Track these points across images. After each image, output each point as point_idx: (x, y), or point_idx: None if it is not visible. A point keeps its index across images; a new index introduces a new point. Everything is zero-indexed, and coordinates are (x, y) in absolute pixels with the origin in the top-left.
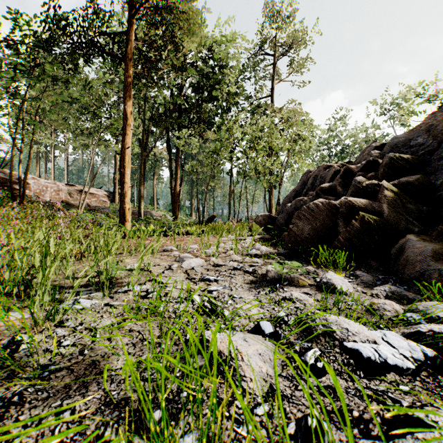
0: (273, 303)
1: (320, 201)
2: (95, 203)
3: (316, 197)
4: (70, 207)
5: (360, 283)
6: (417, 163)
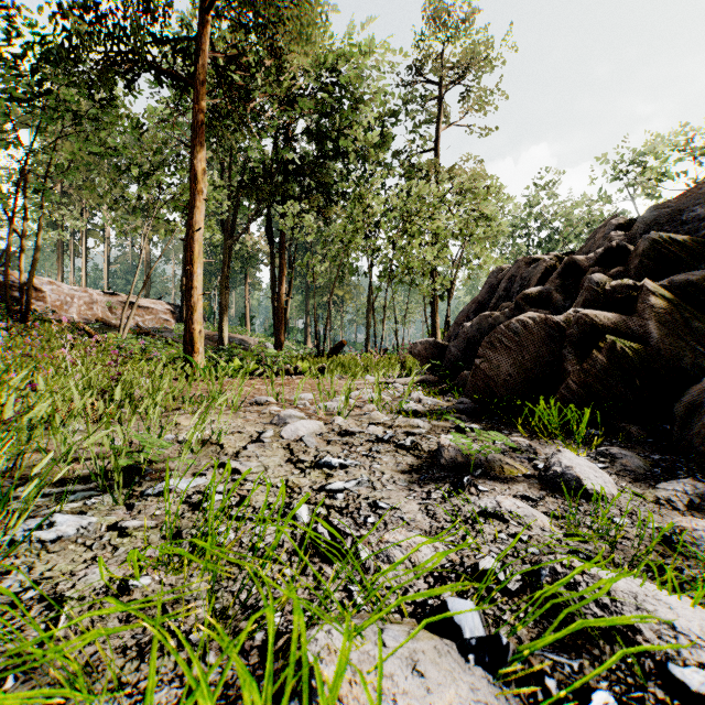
0: (462, 523)
1: (530, 316)
2: (151, 324)
3: (516, 311)
4: (109, 329)
5: (621, 472)
6: (701, 250)
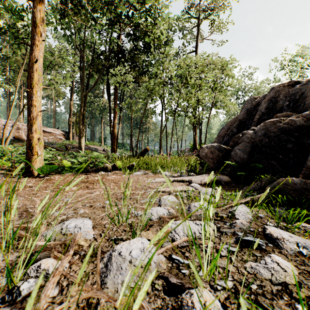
0: None
1: None
2: (52, 140)
3: None
4: (19, 142)
5: None
6: None
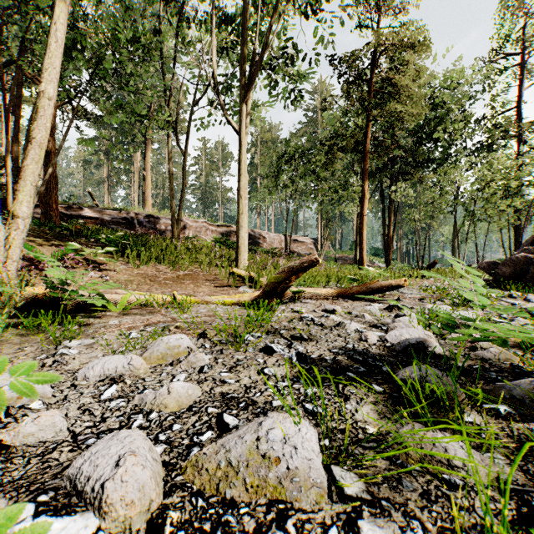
0: None
1: (519, 255)
2: (304, 251)
3: None
4: (298, 255)
5: None
6: None
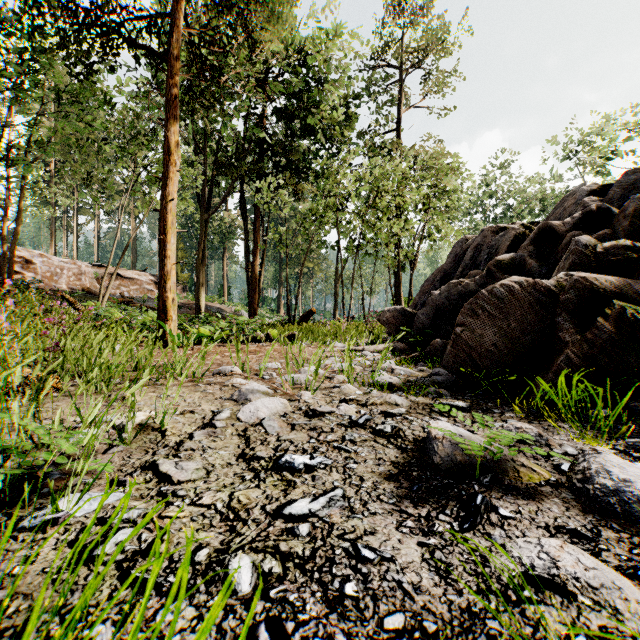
0: (499, 598)
1: (516, 280)
2: (135, 293)
3: (488, 278)
4: (94, 298)
5: None
6: None
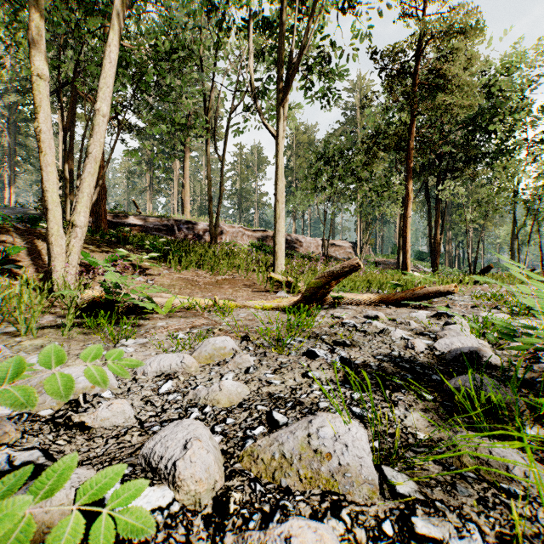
0: None
1: None
2: (342, 255)
3: None
4: (336, 260)
5: None
6: None
